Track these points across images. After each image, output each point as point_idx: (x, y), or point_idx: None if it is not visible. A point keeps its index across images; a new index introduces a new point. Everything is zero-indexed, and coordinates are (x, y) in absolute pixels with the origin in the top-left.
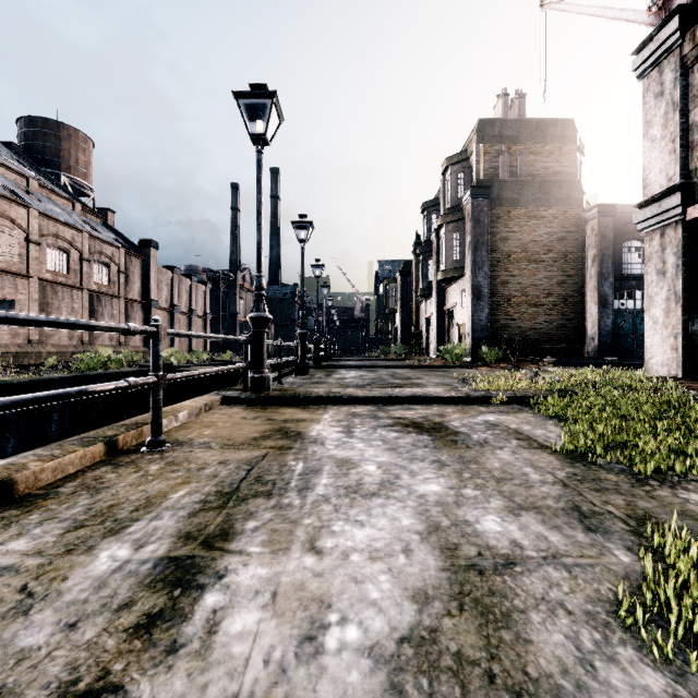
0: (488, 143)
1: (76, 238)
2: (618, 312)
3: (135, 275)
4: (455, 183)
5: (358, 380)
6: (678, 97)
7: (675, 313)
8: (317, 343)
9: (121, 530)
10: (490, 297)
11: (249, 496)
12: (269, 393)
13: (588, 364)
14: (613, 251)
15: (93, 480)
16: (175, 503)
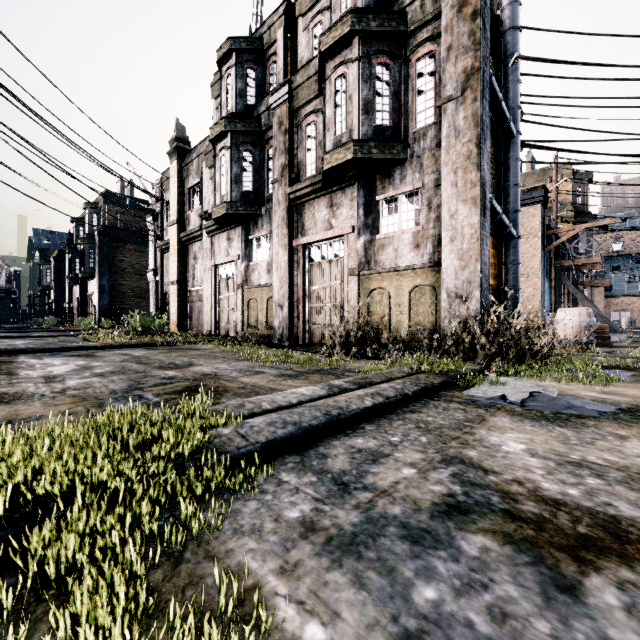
0: (111, 205)
1: None
2: None
3: None
4: (91, 220)
5: None
6: (154, 241)
7: (154, 309)
8: None
9: None
10: (112, 292)
11: None
12: None
13: None
14: None
15: None
16: None
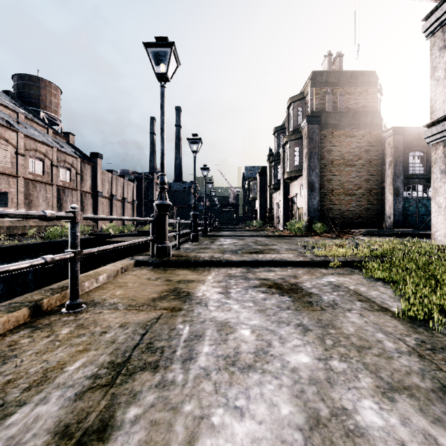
0: (318, 87)
1: (49, 151)
2: (406, 199)
3: (87, 175)
4: (296, 114)
5: (232, 246)
6: None
7: None
8: (205, 220)
9: (1, 421)
10: (319, 189)
11: (137, 369)
12: (169, 258)
13: (387, 234)
14: (403, 158)
15: (7, 346)
16: (67, 378)
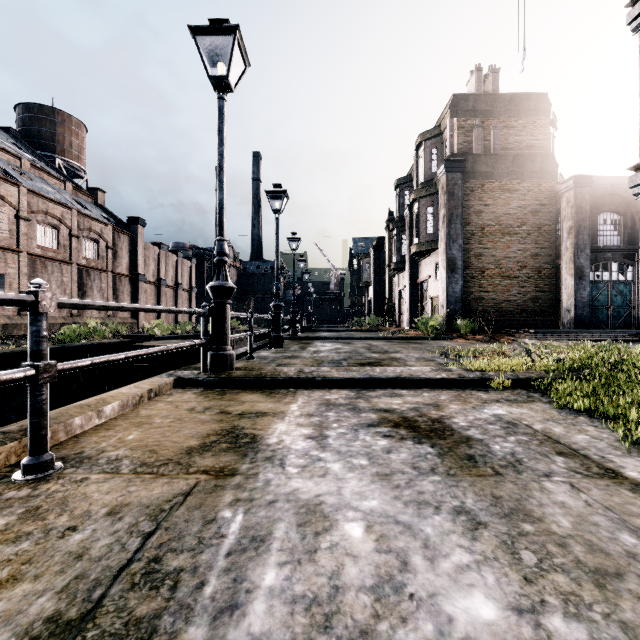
0: (461, 117)
1: (66, 215)
2: (594, 284)
3: (123, 251)
4: (428, 158)
5: (333, 353)
6: None
7: None
8: (294, 314)
9: None
10: (464, 269)
11: None
12: (231, 373)
13: (566, 336)
14: (589, 222)
15: None
16: None
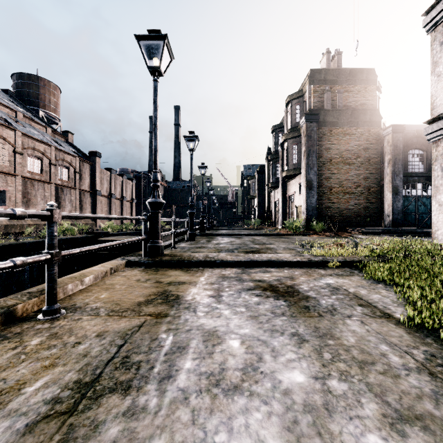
0: (316, 85)
1: (47, 150)
2: (405, 198)
3: (86, 174)
4: (294, 112)
5: (229, 245)
6: None
7: None
8: (202, 218)
9: None
10: (318, 187)
11: (105, 391)
12: (162, 258)
13: (386, 233)
14: (402, 156)
15: None
16: (22, 403)
